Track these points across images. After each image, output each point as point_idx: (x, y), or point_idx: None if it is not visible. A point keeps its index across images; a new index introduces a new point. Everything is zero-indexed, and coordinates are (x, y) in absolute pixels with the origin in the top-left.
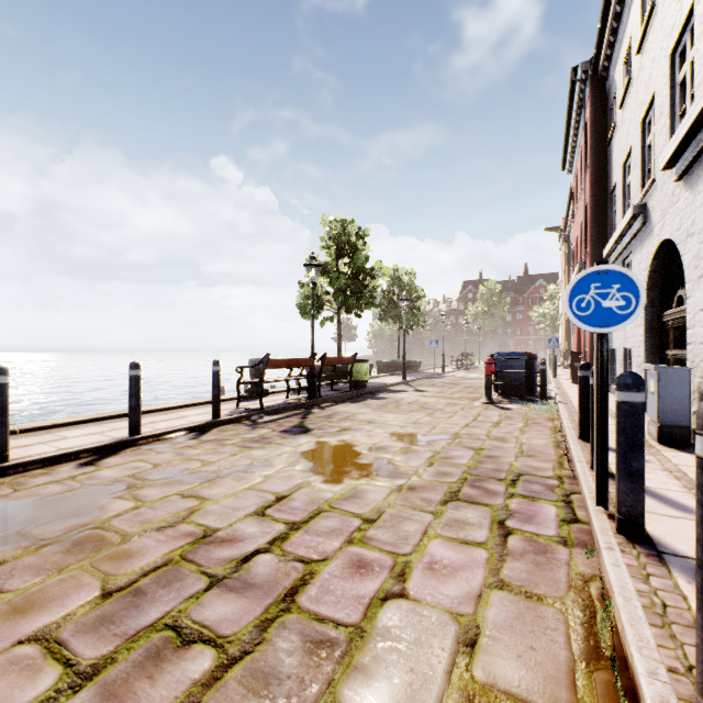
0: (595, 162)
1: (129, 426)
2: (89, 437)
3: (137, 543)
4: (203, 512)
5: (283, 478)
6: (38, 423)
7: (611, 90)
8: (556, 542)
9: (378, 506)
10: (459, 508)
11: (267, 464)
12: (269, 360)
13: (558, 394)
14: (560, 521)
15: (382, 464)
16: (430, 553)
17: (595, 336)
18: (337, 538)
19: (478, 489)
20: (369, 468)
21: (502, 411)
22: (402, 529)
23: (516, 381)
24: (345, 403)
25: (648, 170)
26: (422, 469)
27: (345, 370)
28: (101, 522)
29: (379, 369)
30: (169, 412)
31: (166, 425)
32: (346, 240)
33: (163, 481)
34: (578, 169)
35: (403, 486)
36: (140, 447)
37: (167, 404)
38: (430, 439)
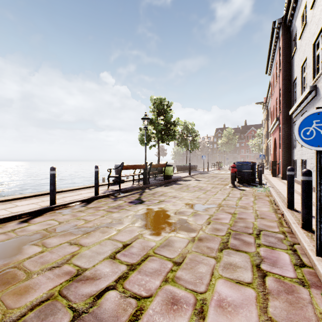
0: (285, 67)
1: (49, 200)
2: (29, 206)
3: (35, 280)
4: (79, 255)
5: (128, 231)
6: (6, 197)
7: (293, 31)
8: (297, 283)
9: (182, 252)
10: (230, 254)
11: (120, 222)
12: (123, 165)
13: (267, 182)
14: (294, 265)
15: (182, 222)
16: (217, 291)
17: (316, 152)
18: (158, 278)
19: (238, 240)
20: (175, 225)
21: (241, 191)
22: (198, 271)
23: (246, 176)
24: (161, 186)
25: (317, 68)
26: (204, 226)
27: (161, 170)
28: (18, 262)
29: (177, 169)
30: (74, 191)
31: (70, 199)
32: (162, 107)
33: (61, 233)
34: (274, 72)
35: (195, 237)
36: (54, 211)
37: (73, 187)
38: (206, 207)
